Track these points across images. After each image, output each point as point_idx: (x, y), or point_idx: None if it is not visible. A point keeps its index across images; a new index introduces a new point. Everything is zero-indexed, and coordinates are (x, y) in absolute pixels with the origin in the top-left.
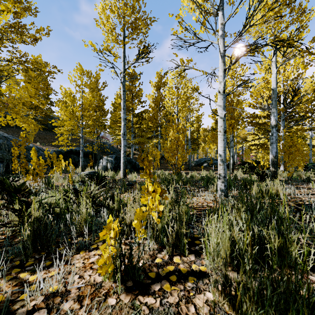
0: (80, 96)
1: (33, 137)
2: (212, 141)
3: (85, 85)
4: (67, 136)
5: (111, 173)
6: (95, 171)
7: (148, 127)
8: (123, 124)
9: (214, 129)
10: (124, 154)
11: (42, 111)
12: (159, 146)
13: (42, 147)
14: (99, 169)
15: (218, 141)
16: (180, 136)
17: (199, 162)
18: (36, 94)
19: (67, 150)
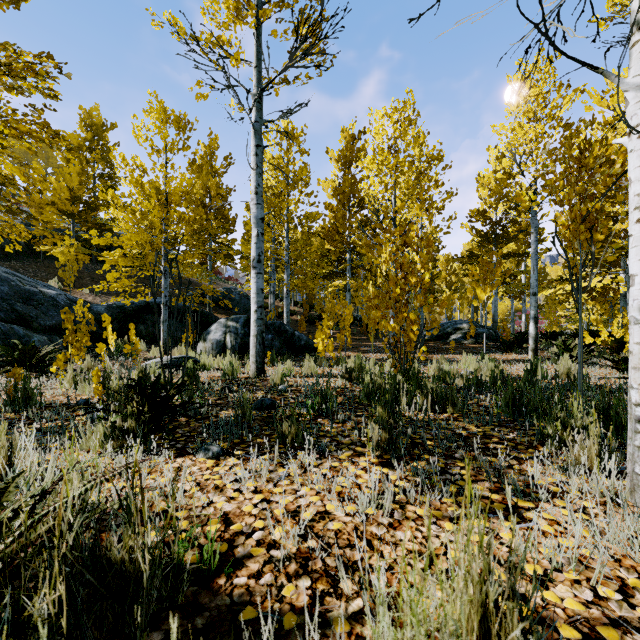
0: (163, 176)
1: (73, 276)
2: (482, 282)
3: (172, 149)
4: (126, 269)
5: (228, 362)
6: (189, 356)
7: (324, 253)
8: (257, 234)
9: (476, 256)
10: (259, 312)
11: (95, 222)
12: (348, 296)
13: (94, 298)
14: (206, 348)
15: (635, 251)
16: (417, 259)
17: (442, 332)
18: (81, 185)
19: (137, 304)
